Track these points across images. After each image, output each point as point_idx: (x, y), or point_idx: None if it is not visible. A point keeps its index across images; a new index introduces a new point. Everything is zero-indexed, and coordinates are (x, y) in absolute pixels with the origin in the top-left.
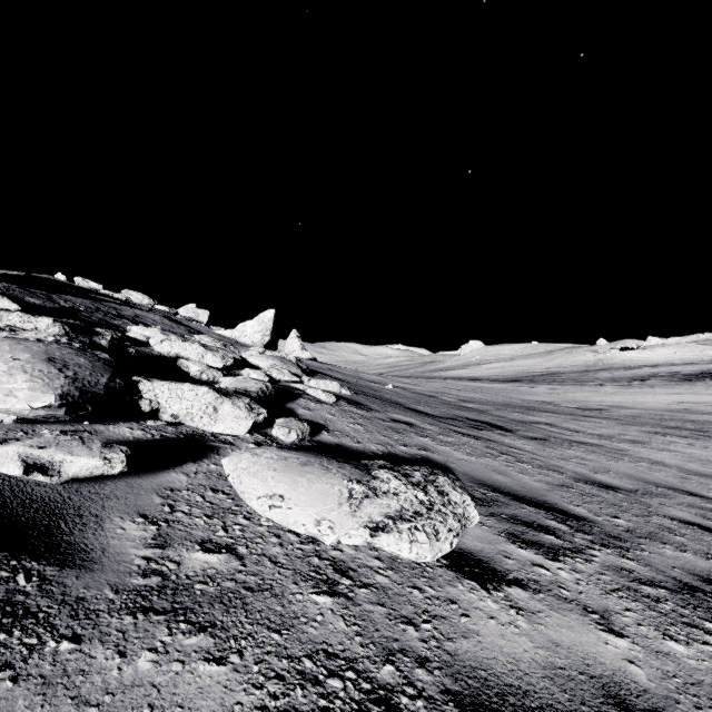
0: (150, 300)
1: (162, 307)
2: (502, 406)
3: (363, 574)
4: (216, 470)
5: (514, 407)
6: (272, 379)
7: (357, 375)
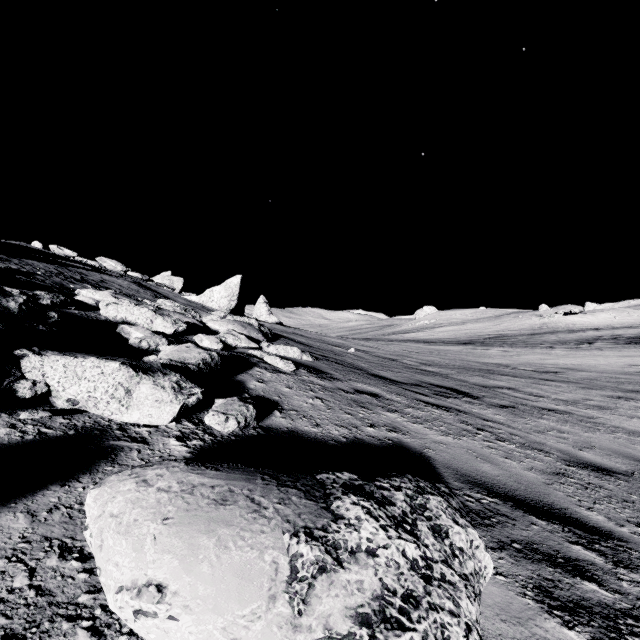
0: (123, 267)
1: (135, 274)
2: (462, 369)
3: None
4: None
5: (474, 371)
6: (227, 346)
7: (320, 338)
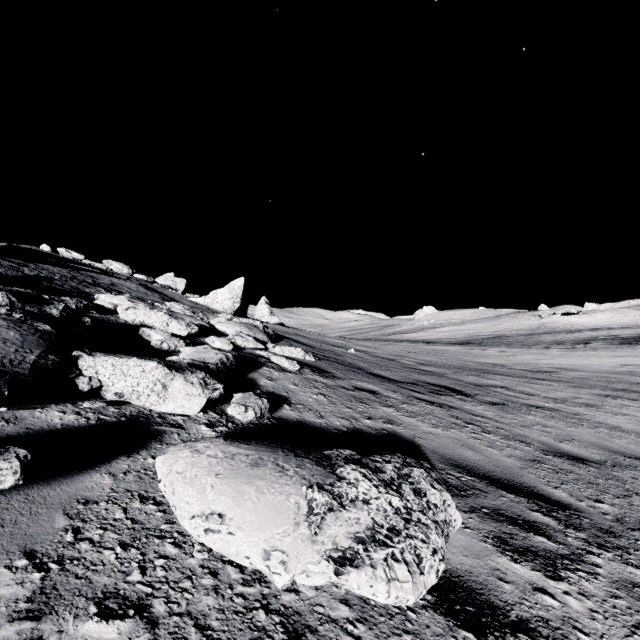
0: (129, 270)
1: (141, 276)
2: (458, 369)
3: (325, 637)
4: (153, 465)
5: (469, 370)
6: (236, 347)
7: (321, 339)
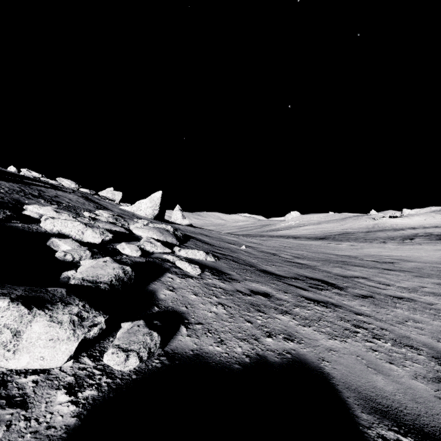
0: (76, 185)
1: (85, 190)
2: (325, 262)
3: None
4: None
5: (333, 262)
6: (146, 252)
7: (220, 237)
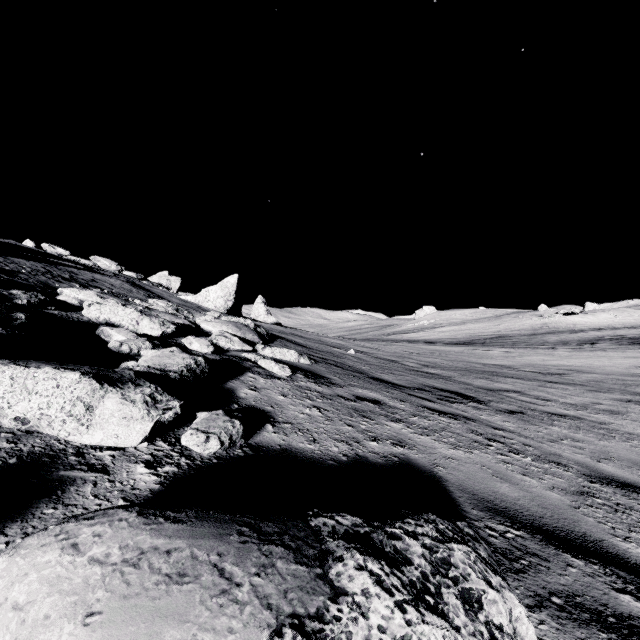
0: (117, 266)
1: (130, 273)
2: (465, 371)
3: None
4: None
5: (477, 373)
6: (219, 349)
7: (319, 339)
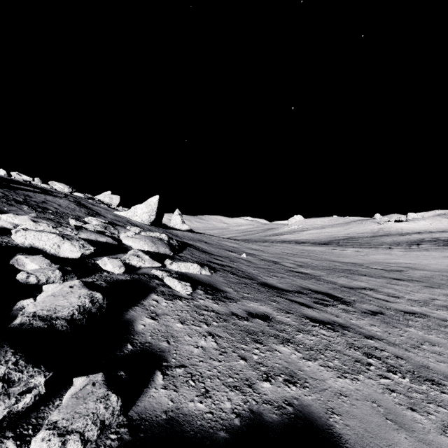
0: (69, 189)
1: (79, 194)
2: (329, 270)
3: None
4: None
5: (339, 271)
6: (131, 267)
7: (220, 244)
